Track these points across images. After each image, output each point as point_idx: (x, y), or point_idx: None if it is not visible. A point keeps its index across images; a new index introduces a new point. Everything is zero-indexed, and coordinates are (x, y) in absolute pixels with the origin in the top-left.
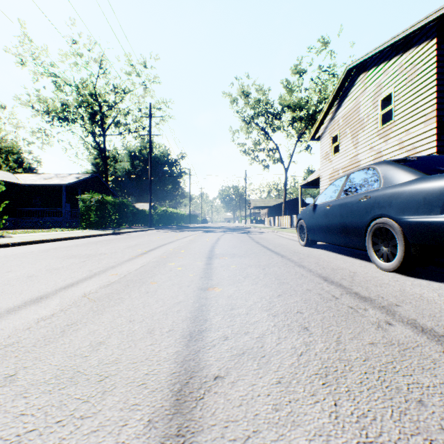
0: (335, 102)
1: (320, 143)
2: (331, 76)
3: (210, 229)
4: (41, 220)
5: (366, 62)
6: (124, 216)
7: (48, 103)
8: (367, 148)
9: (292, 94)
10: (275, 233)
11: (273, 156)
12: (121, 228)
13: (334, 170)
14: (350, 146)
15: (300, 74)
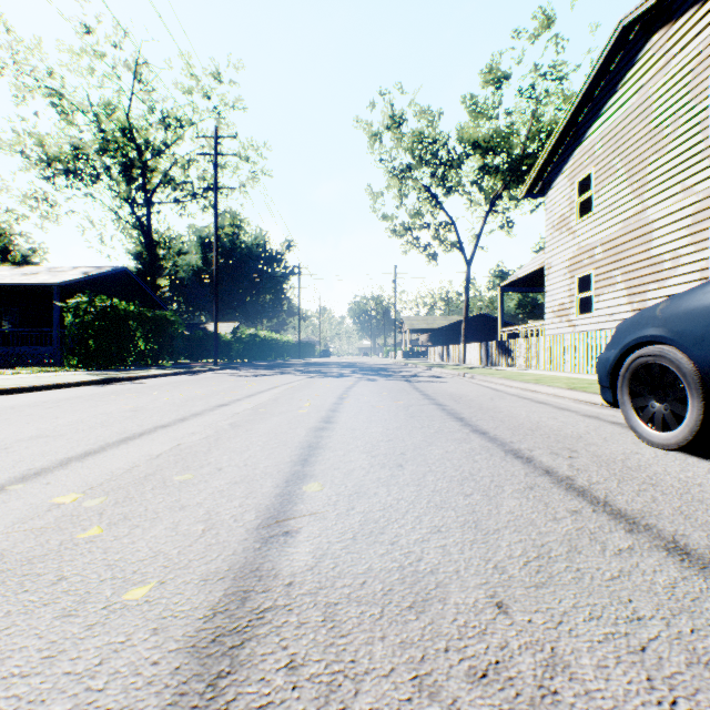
0: (584, 110)
1: (546, 201)
2: (558, 84)
3: (330, 368)
4: (14, 351)
5: (671, 2)
6: (165, 343)
7: (48, 145)
8: (673, 192)
9: (484, 116)
10: (470, 379)
11: (446, 238)
12: (153, 367)
13: (580, 249)
14: (625, 193)
15: (497, 84)
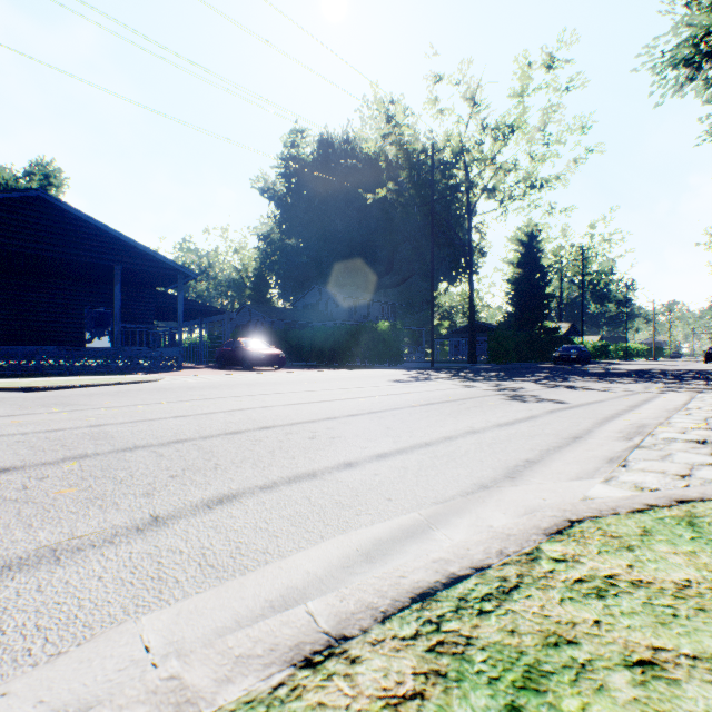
0: None
1: None
2: None
3: None
4: None
5: None
6: (606, 353)
7: None
8: None
9: None
10: None
11: None
12: None
13: None
14: None
15: None
